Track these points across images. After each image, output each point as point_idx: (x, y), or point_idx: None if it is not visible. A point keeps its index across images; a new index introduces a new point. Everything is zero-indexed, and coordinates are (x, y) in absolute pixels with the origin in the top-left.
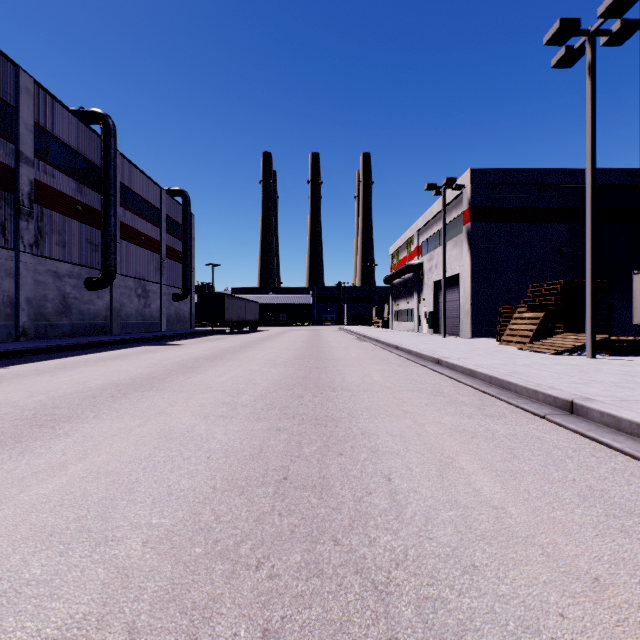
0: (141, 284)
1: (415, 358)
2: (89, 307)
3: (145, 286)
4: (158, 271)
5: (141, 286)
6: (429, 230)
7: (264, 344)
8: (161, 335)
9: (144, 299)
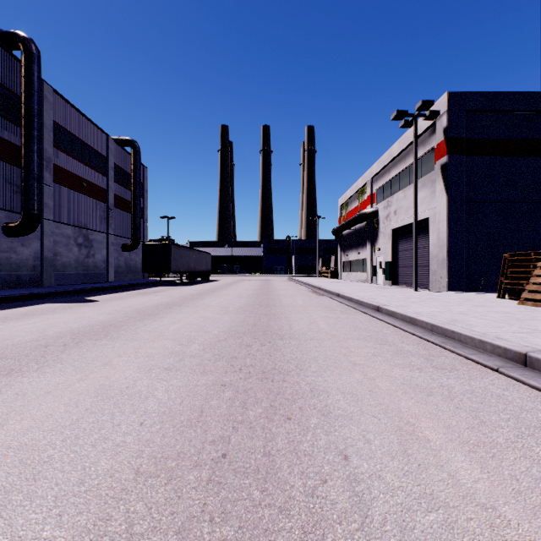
0: (82, 233)
1: (437, 337)
2: (9, 256)
3: (88, 235)
4: (104, 220)
5: (82, 235)
6: (386, 175)
7: (201, 300)
8: (93, 287)
9: (86, 248)
